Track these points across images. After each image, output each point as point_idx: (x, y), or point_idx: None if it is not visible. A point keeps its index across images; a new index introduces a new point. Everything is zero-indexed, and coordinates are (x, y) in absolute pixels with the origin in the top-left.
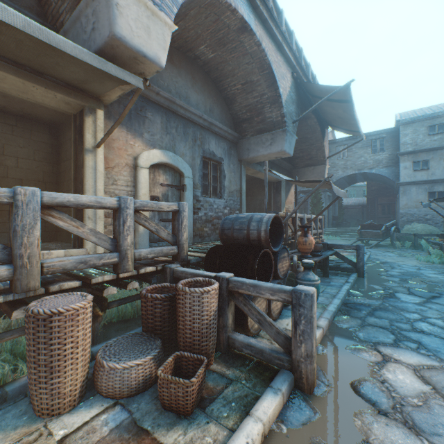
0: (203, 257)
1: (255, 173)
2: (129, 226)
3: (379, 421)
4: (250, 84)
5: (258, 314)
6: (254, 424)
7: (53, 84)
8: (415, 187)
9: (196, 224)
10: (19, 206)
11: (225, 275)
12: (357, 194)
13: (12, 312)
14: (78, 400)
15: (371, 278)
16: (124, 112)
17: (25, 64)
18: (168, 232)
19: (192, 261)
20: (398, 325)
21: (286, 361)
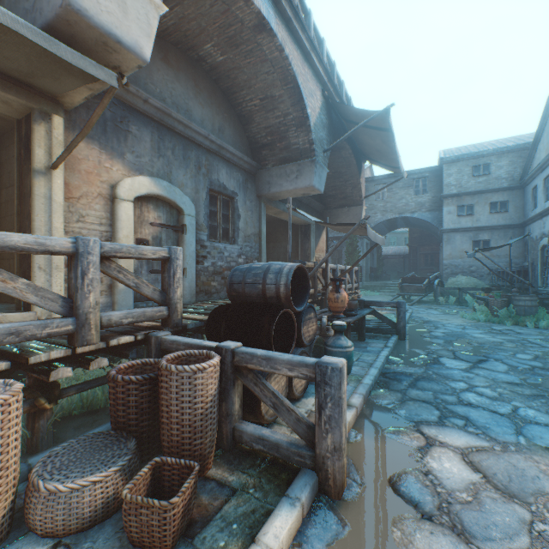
0: (206, 320)
1: (279, 214)
2: (92, 279)
3: (422, 529)
4: (270, 100)
5: (273, 396)
6: None
7: None
8: (459, 235)
9: (201, 277)
10: None
11: (230, 344)
12: (398, 242)
13: None
14: None
15: (413, 341)
16: (91, 119)
17: None
18: (155, 288)
19: (189, 326)
20: (443, 397)
21: (309, 458)
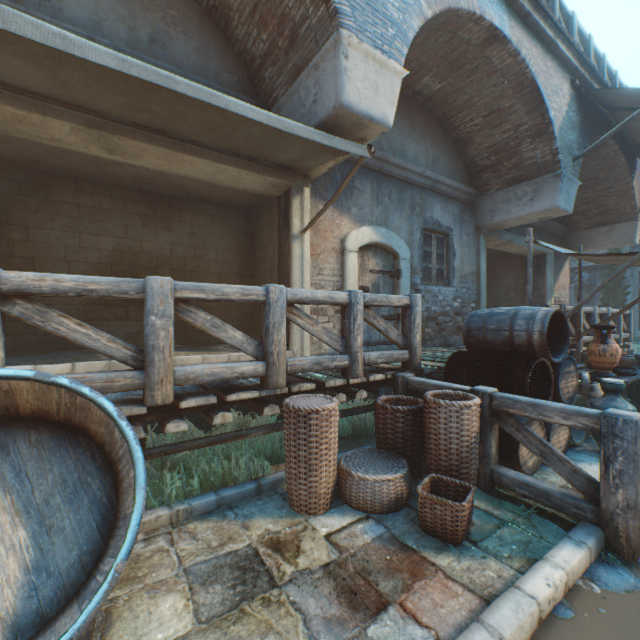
0: (438, 366)
1: (500, 245)
2: (359, 324)
3: None
4: (496, 115)
5: (539, 444)
6: (552, 569)
7: (264, 168)
8: None
9: None
10: (271, 304)
11: (486, 389)
12: None
13: (262, 408)
14: (329, 505)
15: None
16: (340, 188)
17: (245, 154)
18: (398, 333)
19: (425, 370)
20: None
21: (590, 511)
